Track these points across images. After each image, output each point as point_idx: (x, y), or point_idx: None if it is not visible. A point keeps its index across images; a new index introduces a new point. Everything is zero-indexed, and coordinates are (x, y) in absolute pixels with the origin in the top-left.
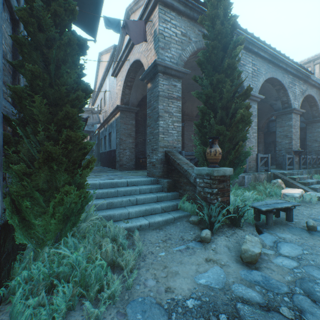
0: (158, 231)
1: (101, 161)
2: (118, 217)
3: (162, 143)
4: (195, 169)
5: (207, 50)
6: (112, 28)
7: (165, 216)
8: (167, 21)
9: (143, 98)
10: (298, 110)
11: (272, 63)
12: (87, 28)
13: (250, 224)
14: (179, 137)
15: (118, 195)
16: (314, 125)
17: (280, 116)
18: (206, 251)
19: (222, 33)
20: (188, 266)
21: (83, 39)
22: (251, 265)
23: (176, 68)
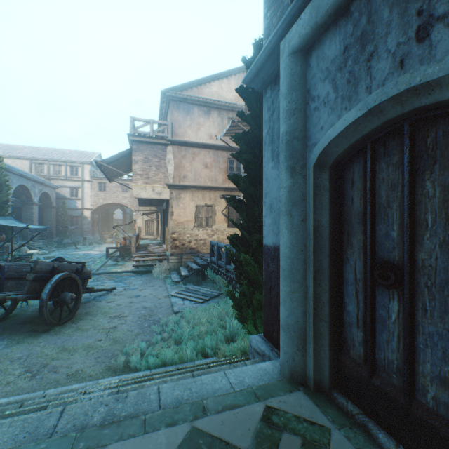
0: None
1: None
2: None
3: None
4: None
5: None
6: None
7: None
8: None
9: None
10: (38, 203)
11: (22, 176)
12: None
13: None
14: None
15: None
16: (49, 210)
17: (26, 205)
18: None
19: (3, 185)
20: None
21: None
22: None
23: None
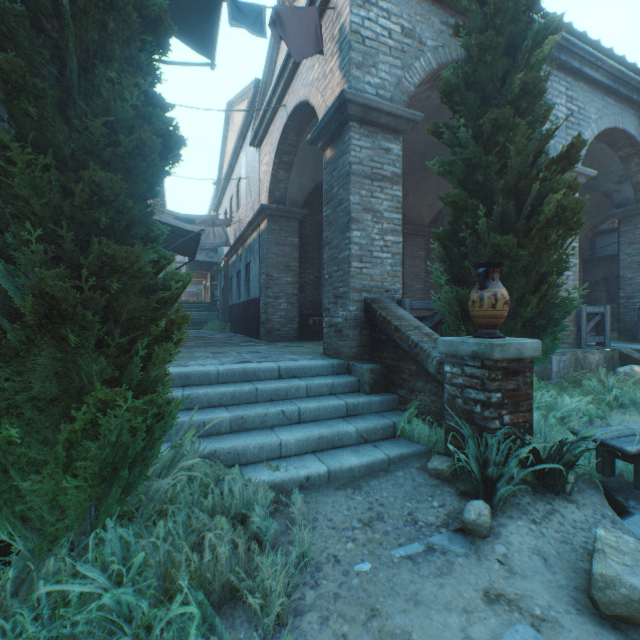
0: (351, 494)
1: (232, 322)
2: (256, 455)
3: (358, 282)
4: (440, 341)
5: (465, 59)
6: (245, 26)
7: (366, 453)
8: (370, 3)
9: (316, 189)
10: None
11: (614, 95)
12: (195, 38)
13: (586, 483)
14: (397, 268)
15: (257, 400)
16: None
17: (631, 219)
18: (481, 564)
19: (506, 10)
20: (438, 616)
21: (157, 3)
22: (628, 626)
23: (391, 109)
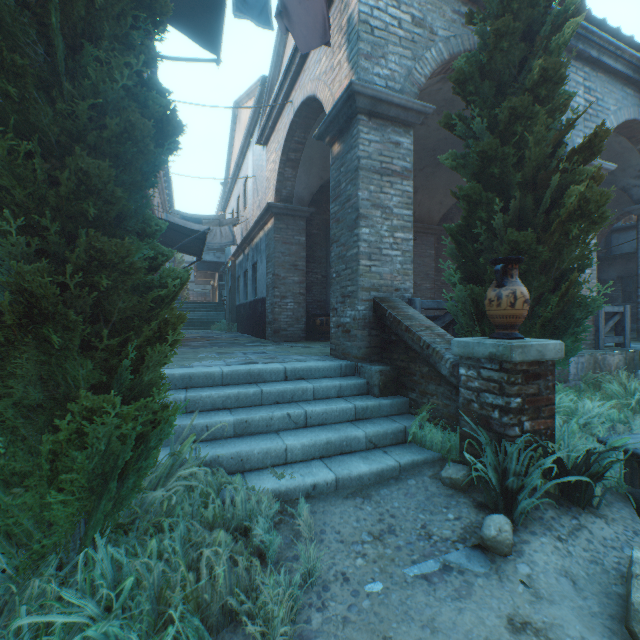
0: (360, 504)
1: (239, 322)
2: (260, 460)
3: (367, 280)
4: (454, 342)
5: (480, 46)
6: (251, 18)
7: (376, 460)
8: None
9: (323, 187)
10: None
11: (634, 85)
12: (200, 33)
13: (613, 495)
14: (407, 266)
15: (262, 403)
16: None
17: None
18: (503, 586)
19: None
20: None
21: None
22: None
23: (401, 101)
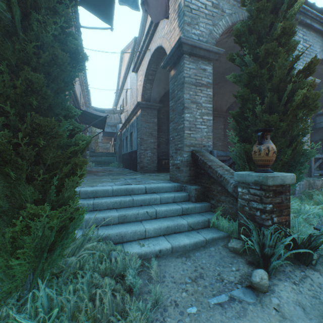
0: (184, 261)
1: (123, 162)
2: (132, 236)
3: (188, 141)
4: (235, 174)
5: (248, 17)
6: (128, 5)
7: (193, 236)
8: None
9: (166, 93)
10: None
11: None
12: (102, 14)
13: None
14: (210, 133)
15: (133, 205)
16: None
17: None
18: (264, 310)
19: None
20: None
21: None
22: None
23: (206, 47)
